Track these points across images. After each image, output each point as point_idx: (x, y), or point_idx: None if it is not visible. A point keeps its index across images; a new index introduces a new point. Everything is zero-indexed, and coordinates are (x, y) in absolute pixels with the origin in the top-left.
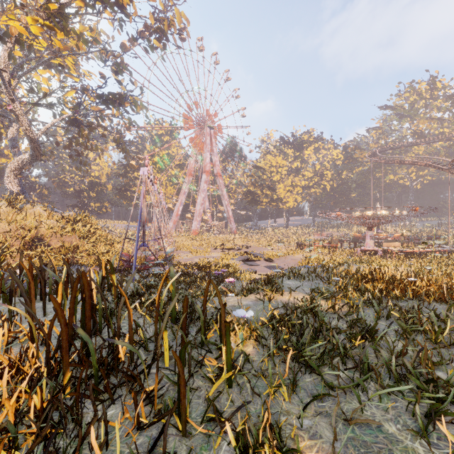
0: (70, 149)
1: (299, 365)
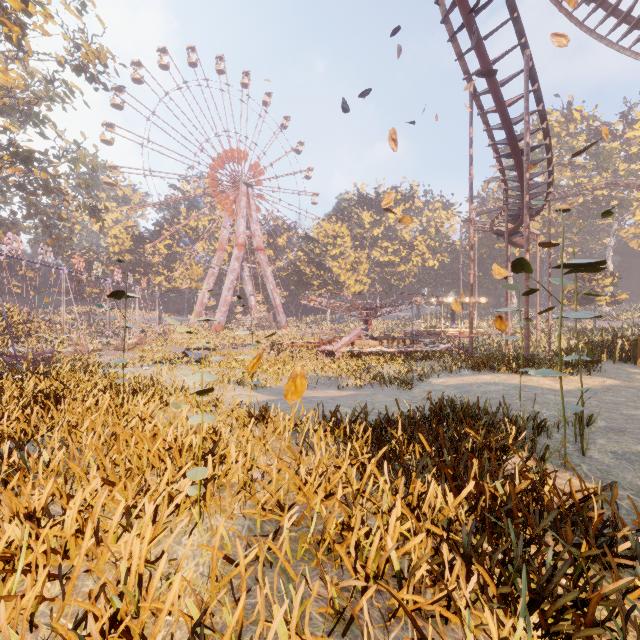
0: (33, 219)
1: None
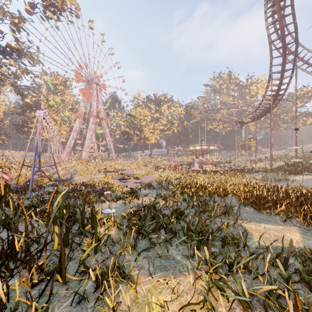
0: None
1: (140, 236)
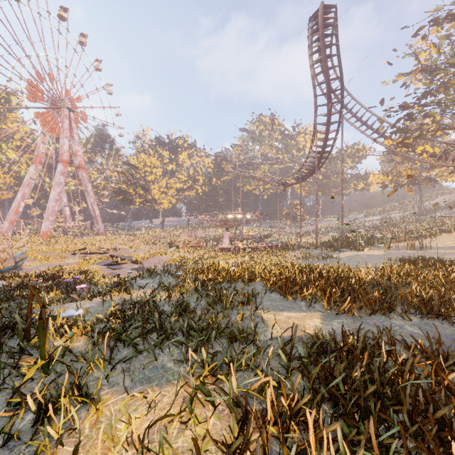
0: None
1: (122, 345)
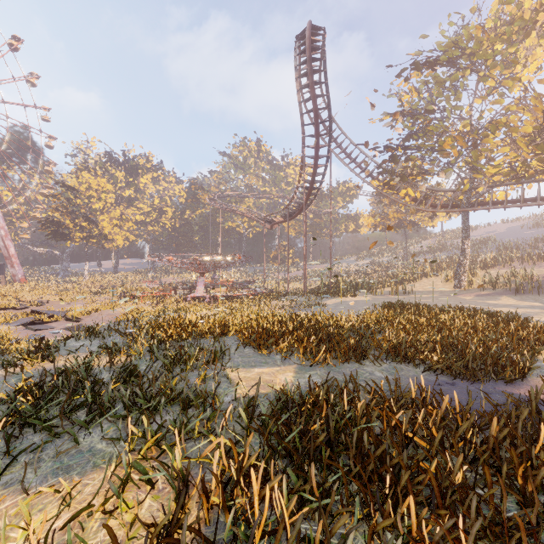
0: None
1: (32, 430)
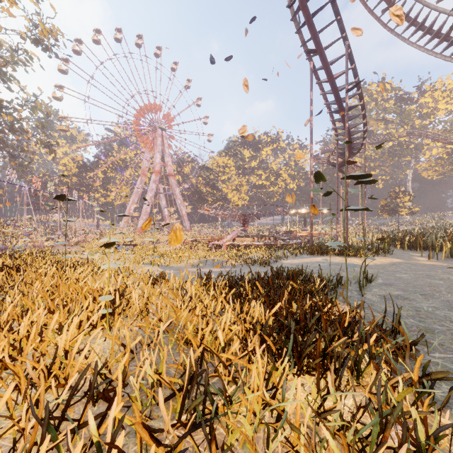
0: (2, 150)
1: None
